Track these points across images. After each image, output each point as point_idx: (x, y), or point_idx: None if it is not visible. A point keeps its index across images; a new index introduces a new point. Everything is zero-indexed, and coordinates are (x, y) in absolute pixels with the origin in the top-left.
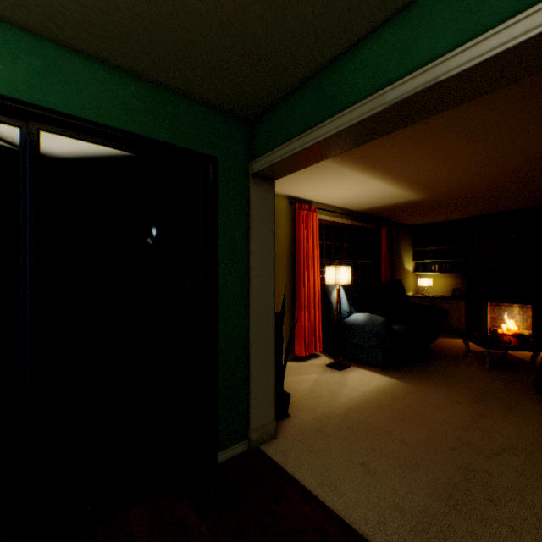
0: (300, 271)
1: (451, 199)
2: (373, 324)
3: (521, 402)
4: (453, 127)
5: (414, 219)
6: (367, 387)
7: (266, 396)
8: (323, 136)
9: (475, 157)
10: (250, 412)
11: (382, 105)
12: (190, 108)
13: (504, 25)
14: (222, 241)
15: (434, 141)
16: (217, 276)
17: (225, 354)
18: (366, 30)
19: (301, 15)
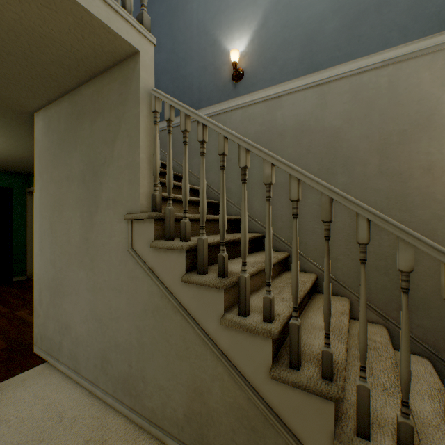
0: None
1: None
2: None
3: None
4: None
5: None
6: None
7: None
8: None
9: None
10: (28, 267)
11: None
12: (1, 174)
13: None
14: (15, 213)
15: None
16: (12, 224)
17: (16, 248)
18: None
19: (26, 168)
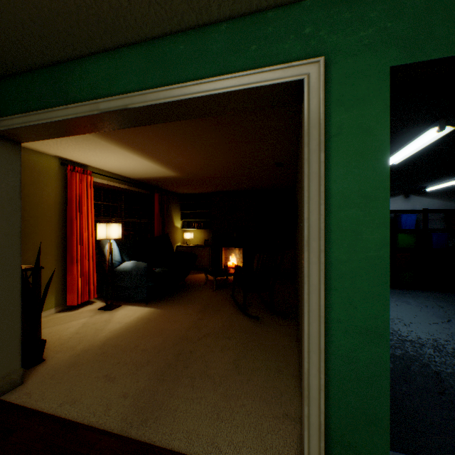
0: (73, 228)
1: (198, 179)
2: (139, 269)
3: (225, 306)
4: (178, 133)
5: (180, 190)
6: (131, 318)
7: (10, 347)
8: (57, 119)
9: (200, 155)
10: None
11: (98, 110)
12: None
13: (156, 90)
14: None
15: (170, 139)
16: None
17: None
18: (87, 51)
19: (19, 16)
